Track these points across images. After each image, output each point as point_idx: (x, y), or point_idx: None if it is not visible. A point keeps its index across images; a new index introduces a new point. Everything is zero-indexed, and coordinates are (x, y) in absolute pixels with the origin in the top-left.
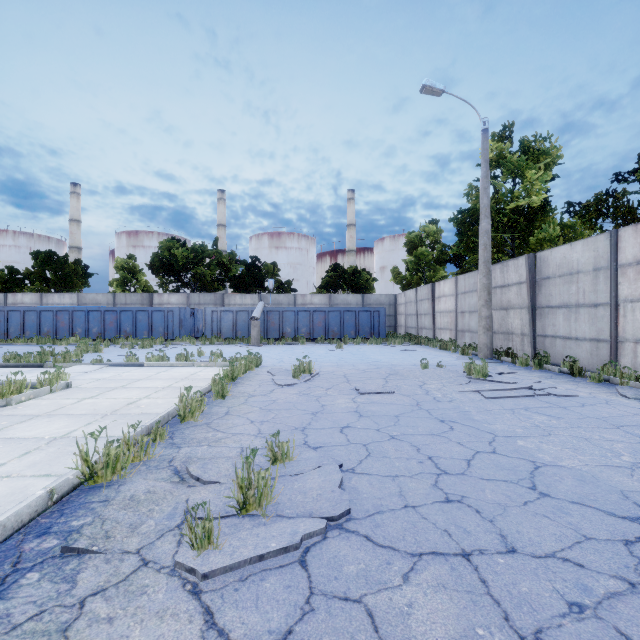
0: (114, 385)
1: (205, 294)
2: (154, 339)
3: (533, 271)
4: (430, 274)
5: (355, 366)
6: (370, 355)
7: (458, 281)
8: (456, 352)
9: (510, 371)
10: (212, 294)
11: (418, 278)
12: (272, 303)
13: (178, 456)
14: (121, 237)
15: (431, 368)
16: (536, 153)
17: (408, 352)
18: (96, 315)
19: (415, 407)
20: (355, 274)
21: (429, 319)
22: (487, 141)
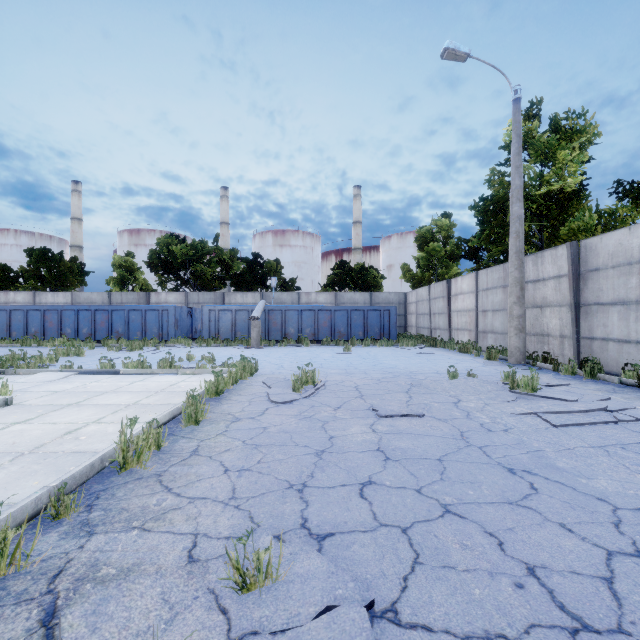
0: (68, 401)
1: (204, 292)
2: (146, 340)
3: (577, 262)
4: (443, 271)
5: (367, 374)
6: (382, 359)
7: (479, 276)
8: (479, 356)
9: (558, 382)
10: (212, 292)
11: (430, 275)
12: (275, 302)
13: (76, 561)
14: (123, 235)
15: (461, 378)
16: (569, 132)
17: (425, 356)
18: (86, 314)
19: (461, 442)
20: (362, 271)
21: (444, 319)
22: (519, 112)
